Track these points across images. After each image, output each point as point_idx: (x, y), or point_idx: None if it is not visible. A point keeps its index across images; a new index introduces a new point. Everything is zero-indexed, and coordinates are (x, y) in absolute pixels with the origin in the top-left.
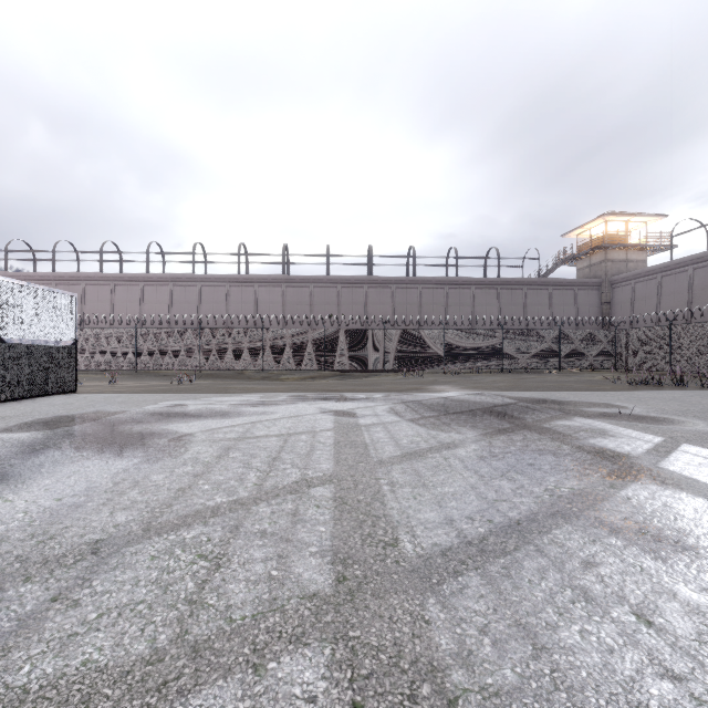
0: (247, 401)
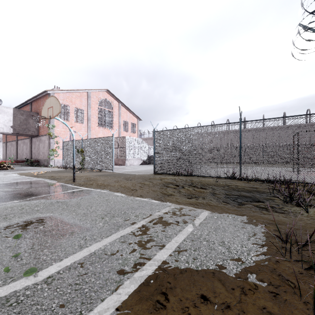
0: None
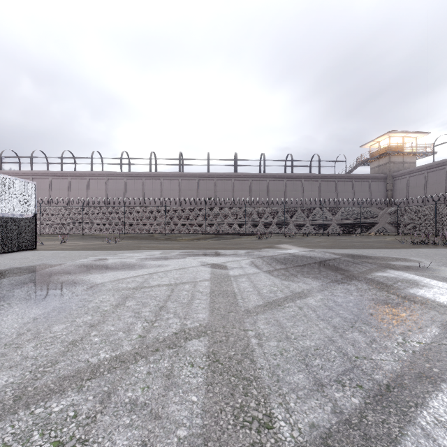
0: (150, 256)
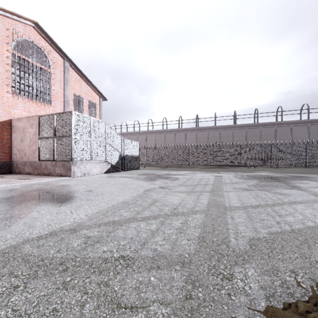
0: (187, 172)
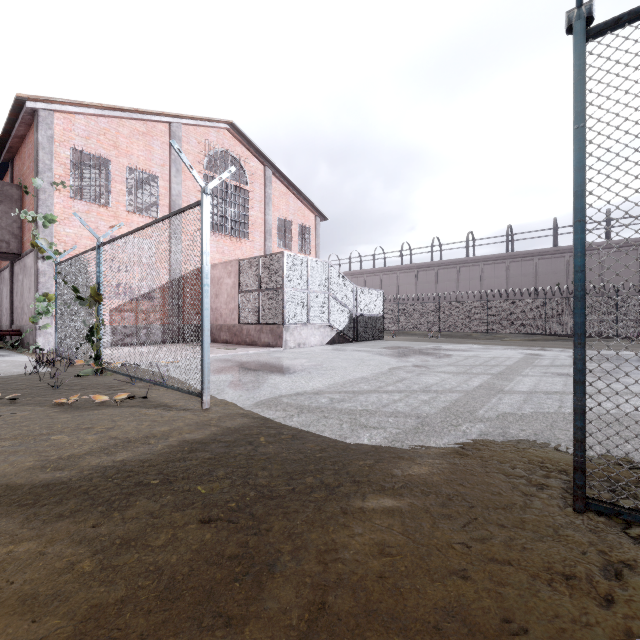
0: (474, 347)
